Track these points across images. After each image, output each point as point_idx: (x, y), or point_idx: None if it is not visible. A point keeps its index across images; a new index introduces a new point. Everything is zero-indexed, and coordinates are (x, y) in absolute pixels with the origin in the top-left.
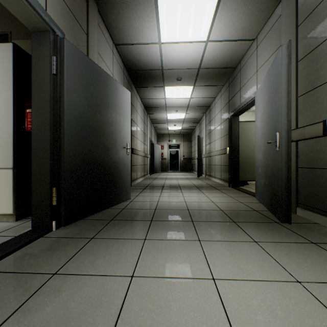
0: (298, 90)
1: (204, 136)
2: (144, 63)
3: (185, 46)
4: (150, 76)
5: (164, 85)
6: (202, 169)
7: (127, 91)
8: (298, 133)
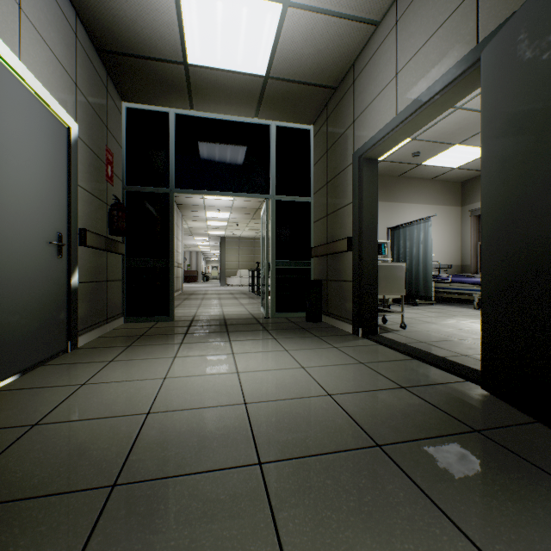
0: None
1: None
2: None
3: None
4: None
5: None
6: None
7: None
8: None
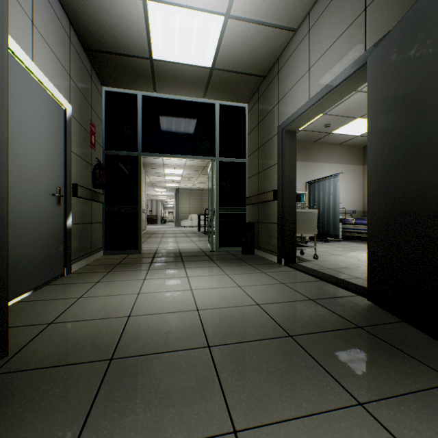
0: None
1: None
2: None
3: None
4: None
5: None
6: None
7: None
8: None
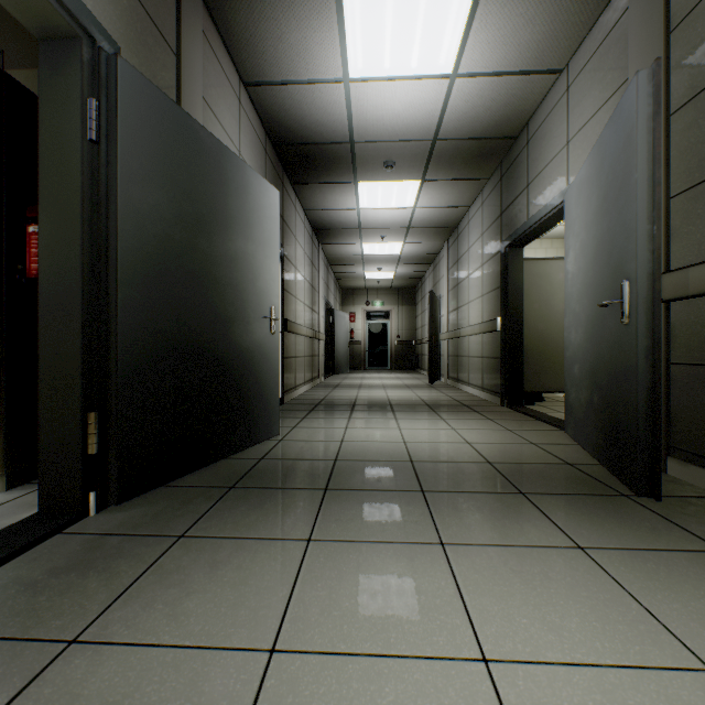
0: (670, 181)
1: (443, 293)
2: (312, 127)
3: (404, 87)
4: (326, 159)
5: (356, 179)
6: (439, 366)
7: (271, 189)
8: (672, 283)
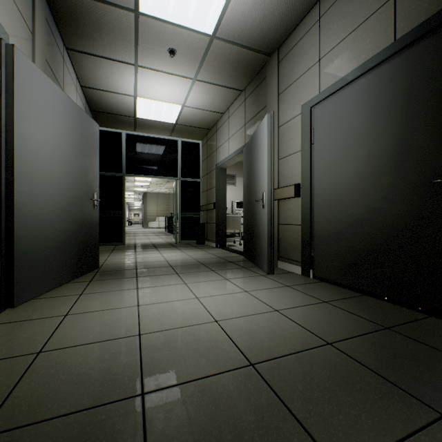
0: None
1: None
2: None
3: None
4: None
5: None
6: None
7: (264, 121)
8: None
